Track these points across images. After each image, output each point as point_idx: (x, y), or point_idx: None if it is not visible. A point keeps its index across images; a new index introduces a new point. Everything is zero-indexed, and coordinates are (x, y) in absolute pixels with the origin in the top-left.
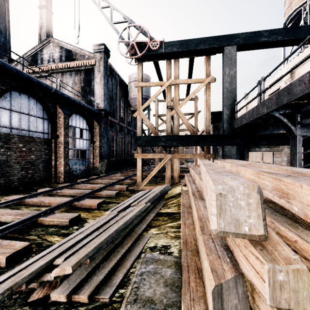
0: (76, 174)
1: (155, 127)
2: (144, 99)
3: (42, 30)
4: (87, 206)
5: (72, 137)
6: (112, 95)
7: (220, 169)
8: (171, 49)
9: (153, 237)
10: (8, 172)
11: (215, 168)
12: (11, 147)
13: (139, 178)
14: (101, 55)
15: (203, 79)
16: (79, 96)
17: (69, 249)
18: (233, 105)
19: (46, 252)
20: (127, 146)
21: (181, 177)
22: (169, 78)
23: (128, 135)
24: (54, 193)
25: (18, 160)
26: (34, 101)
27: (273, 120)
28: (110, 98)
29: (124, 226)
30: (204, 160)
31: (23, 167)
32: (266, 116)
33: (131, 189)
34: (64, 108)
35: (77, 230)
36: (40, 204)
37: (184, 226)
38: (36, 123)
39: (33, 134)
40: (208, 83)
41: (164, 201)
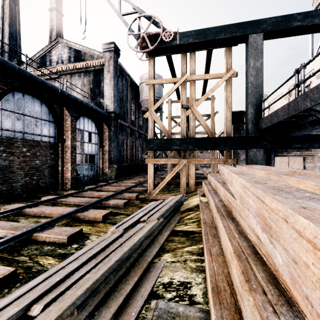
0: (84, 180)
1: (168, 130)
2: (156, 101)
3: (53, 33)
4: (92, 218)
5: (80, 141)
6: (122, 97)
7: (274, 183)
8: (187, 40)
9: (168, 266)
10: (11, 178)
11: (261, 180)
12: (14, 151)
13: (150, 186)
14: (111, 54)
15: (223, 73)
16: (87, 97)
17: (54, 287)
18: (259, 102)
19: (26, 290)
20: (138, 150)
21: (197, 184)
22: (184, 74)
23: (139, 139)
24: (58, 202)
25: (21, 165)
26: (39, 103)
27: (316, 117)
28: (120, 99)
29: (129, 252)
30: (227, 166)
31: (26, 173)
32: (306, 112)
33: (142, 198)
34: (71, 110)
35: (76, 249)
36: (41, 215)
37: (210, 258)
38: (41, 126)
39: (38, 138)
40: (228, 78)
41: (179, 214)
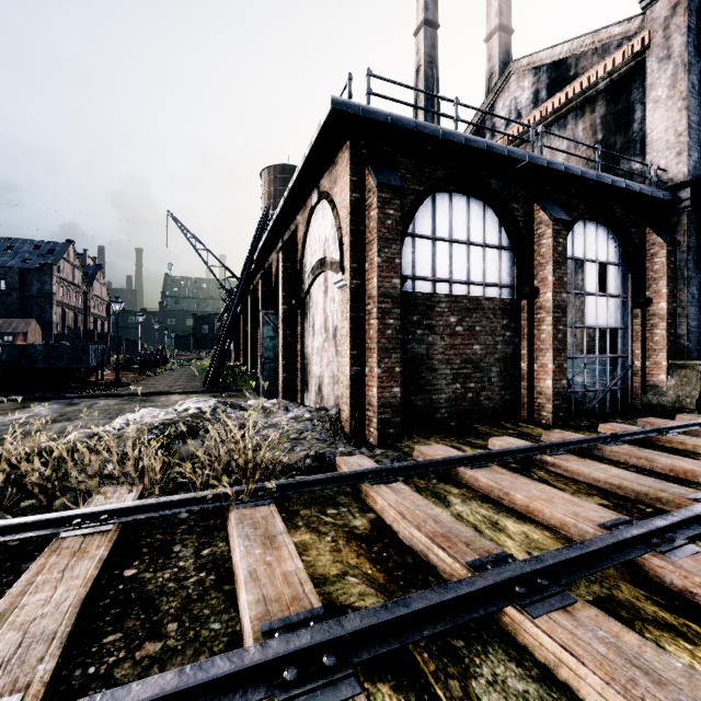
0: (586, 403)
1: None
2: None
3: (492, 83)
4: None
5: (575, 292)
6: None
7: None
8: None
9: None
10: (430, 383)
11: None
12: (435, 324)
13: None
14: None
15: None
16: (596, 160)
17: None
18: None
19: None
20: None
21: None
22: None
23: None
24: (534, 461)
25: (447, 355)
26: (480, 207)
27: None
28: None
29: None
30: None
31: (456, 374)
32: None
33: None
34: (552, 208)
35: None
36: (500, 500)
37: None
38: (484, 263)
39: (477, 292)
40: None
41: None
